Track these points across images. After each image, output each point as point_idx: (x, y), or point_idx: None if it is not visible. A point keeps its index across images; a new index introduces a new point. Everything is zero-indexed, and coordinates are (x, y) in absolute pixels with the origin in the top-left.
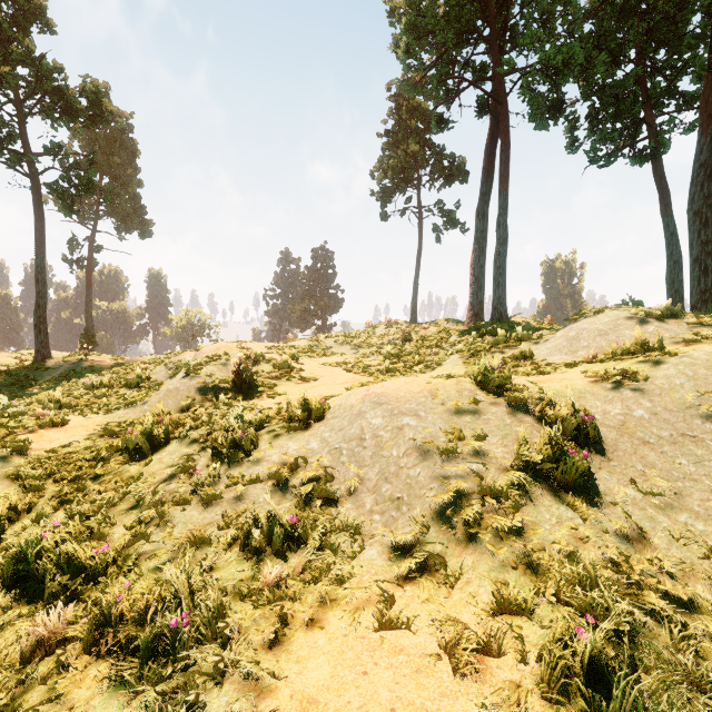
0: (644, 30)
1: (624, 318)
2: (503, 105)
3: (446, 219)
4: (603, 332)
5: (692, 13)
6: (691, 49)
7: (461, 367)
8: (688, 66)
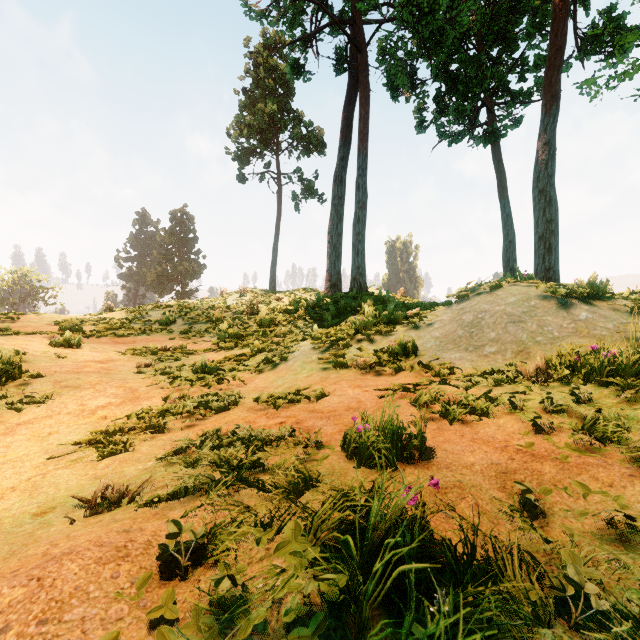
0: (488, 16)
1: (538, 297)
2: (363, 53)
3: (305, 187)
4: (516, 317)
5: (528, 7)
6: (529, 37)
7: (314, 368)
8: (517, 64)
